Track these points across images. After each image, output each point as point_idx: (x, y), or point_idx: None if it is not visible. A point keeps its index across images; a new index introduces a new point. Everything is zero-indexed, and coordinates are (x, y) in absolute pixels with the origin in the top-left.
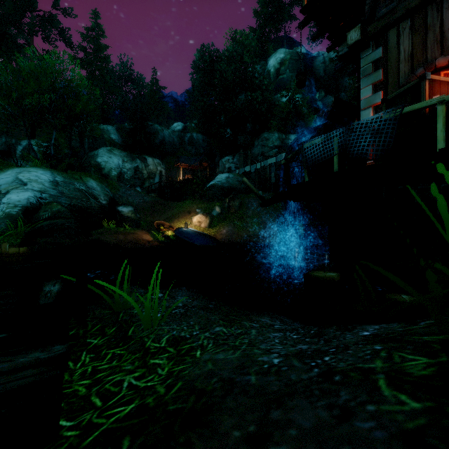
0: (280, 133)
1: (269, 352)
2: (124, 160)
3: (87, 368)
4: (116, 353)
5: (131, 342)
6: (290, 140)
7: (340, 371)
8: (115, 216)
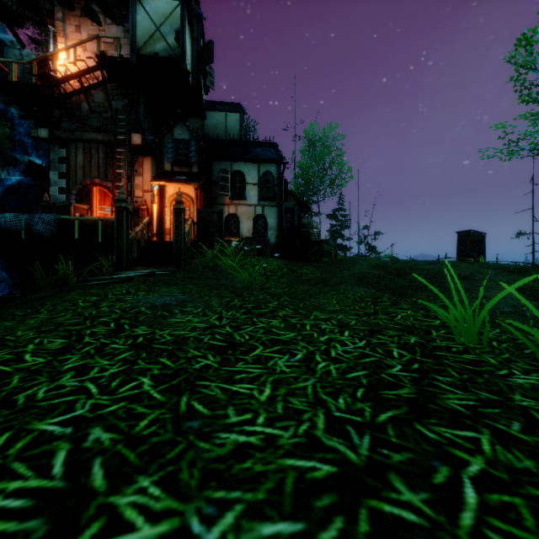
0: None
1: None
2: None
3: None
4: None
5: None
6: None
7: None
8: None
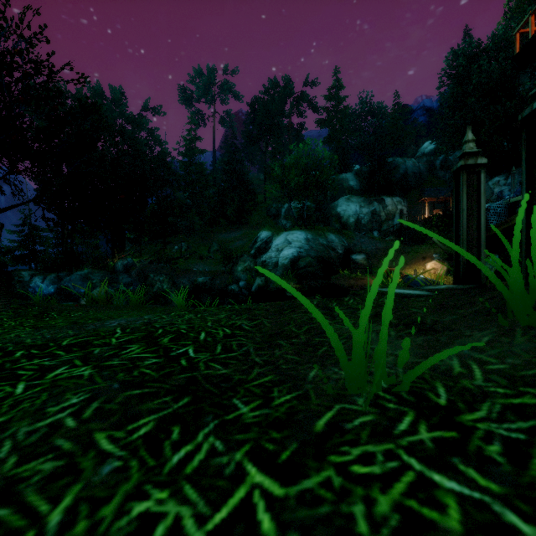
0: None
1: None
2: (361, 205)
3: None
4: None
5: None
6: None
7: None
8: (349, 263)
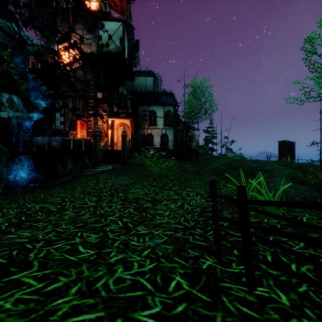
0: None
1: None
2: None
3: None
4: None
5: None
6: (3, 97)
7: None
8: None
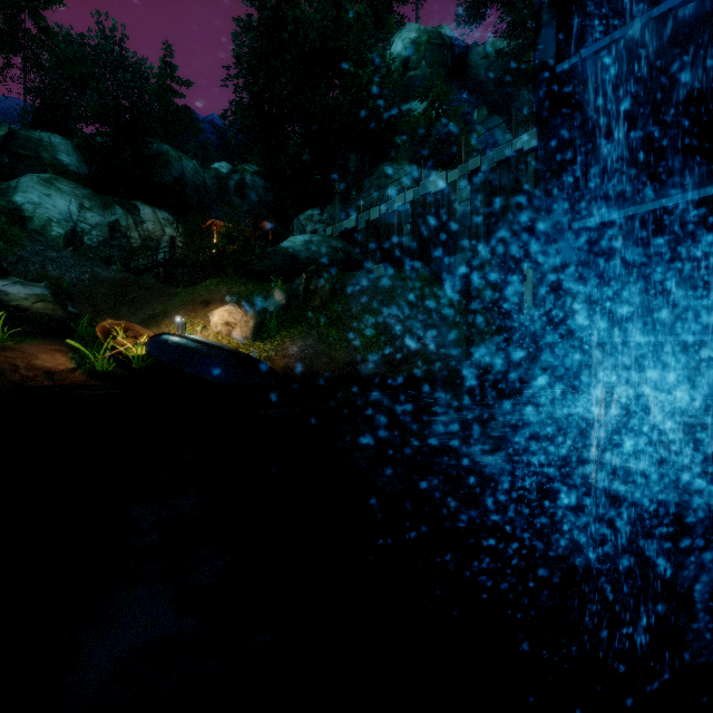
0: (413, 165)
1: None
2: (84, 205)
3: None
4: None
5: None
6: None
7: None
8: None
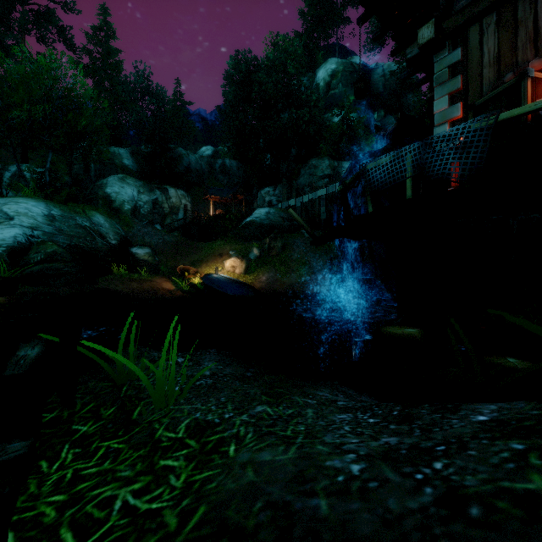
0: (331, 160)
1: (341, 450)
2: (140, 191)
3: (66, 473)
4: (112, 448)
5: (135, 430)
6: (343, 168)
7: (474, 496)
8: (128, 259)
